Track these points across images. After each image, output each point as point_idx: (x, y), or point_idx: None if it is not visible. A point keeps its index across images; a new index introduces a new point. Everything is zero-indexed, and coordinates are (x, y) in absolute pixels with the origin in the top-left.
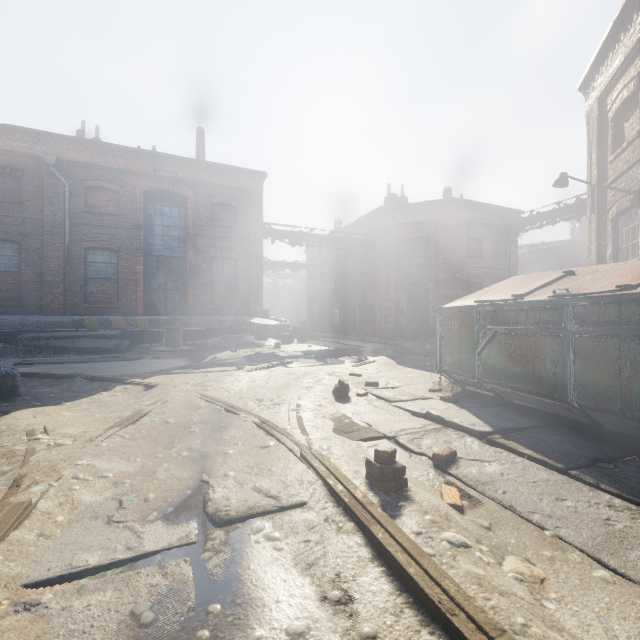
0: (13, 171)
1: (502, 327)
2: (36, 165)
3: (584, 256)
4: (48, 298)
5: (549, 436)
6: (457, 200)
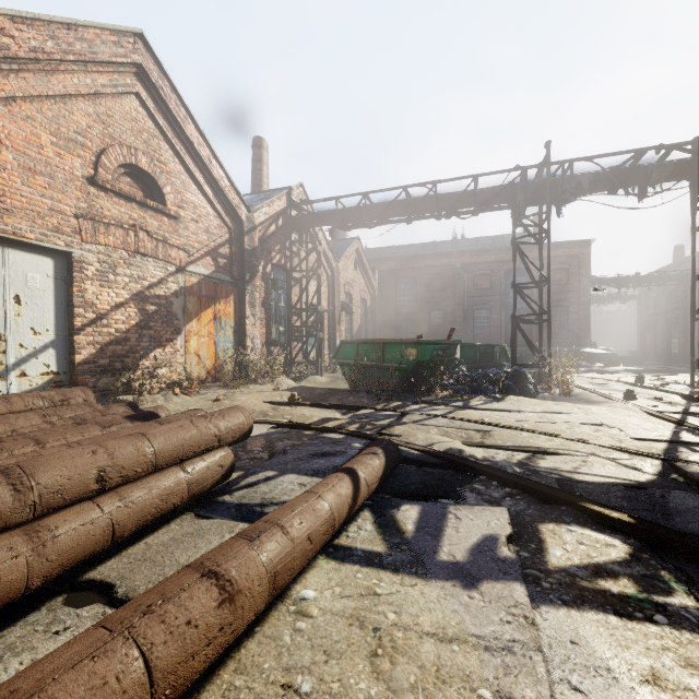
0: (441, 275)
1: None
2: (451, 269)
3: None
4: (457, 338)
5: None
6: None
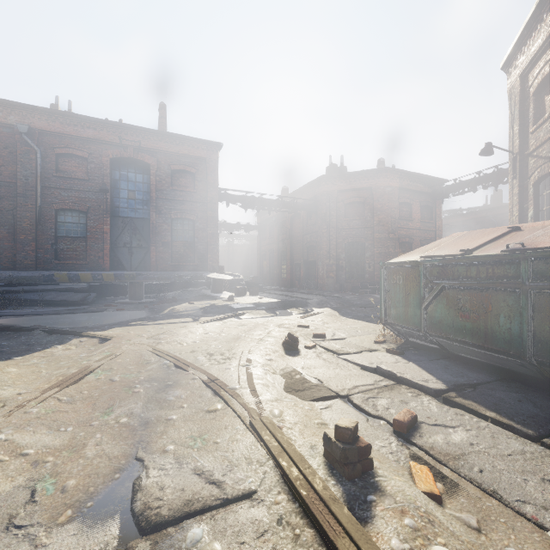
0: None
1: (451, 282)
2: (10, 133)
3: (496, 220)
4: (21, 255)
5: (505, 393)
6: (390, 169)
